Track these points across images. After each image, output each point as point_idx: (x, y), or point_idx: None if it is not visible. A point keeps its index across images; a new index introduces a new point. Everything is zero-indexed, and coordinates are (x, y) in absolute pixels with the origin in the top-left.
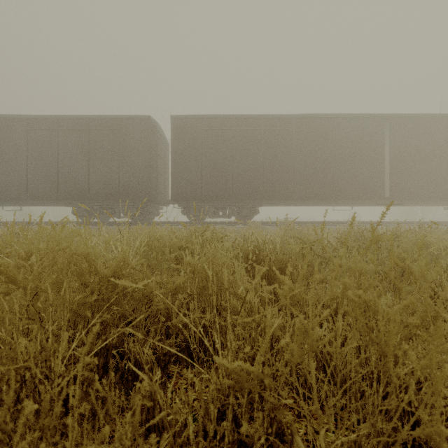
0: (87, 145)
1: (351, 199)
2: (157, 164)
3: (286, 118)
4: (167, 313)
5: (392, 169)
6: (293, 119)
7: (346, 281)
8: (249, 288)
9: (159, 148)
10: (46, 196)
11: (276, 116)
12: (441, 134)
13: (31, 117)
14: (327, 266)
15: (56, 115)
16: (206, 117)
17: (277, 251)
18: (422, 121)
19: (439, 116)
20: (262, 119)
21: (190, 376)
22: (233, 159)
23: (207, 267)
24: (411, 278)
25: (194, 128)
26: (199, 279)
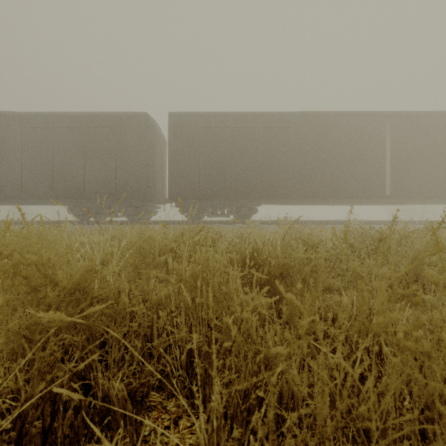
0: (82, 143)
1: (351, 197)
2: (155, 162)
3: (285, 116)
4: (151, 327)
5: (393, 167)
6: (292, 116)
7: (395, 316)
8: (244, 316)
9: (157, 146)
10: (41, 195)
11: (275, 113)
12: (443, 131)
13: (25, 114)
14: (333, 270)
15: (51, 113)
16: (204, 114)
17: (278, 254)
18: (423, 118)
19: (441, 113)
20: (261, 116)
21: (158, 444)
22: (231, 157)
23: (197, 275)
24: (426, 284)
25: (192, 125)
26: (187, 289)
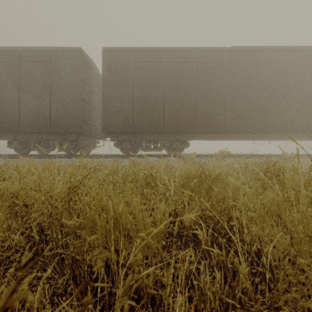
0: (17, 77)
1: (283, 131)
2: (91, 98)
3: (218, 51)
4: None
5: None
6: (225, 51)
7: None
8: None
9: (95, 85)
10: None
11: (208, 48)
12: None
13: None
14: None
15: None
16: (138, 49)
17: None
18: None
19: None
20: (194, 51)
21: None
22: (164, 91)
23: None
24: None
25: (126, 60)
26: None
